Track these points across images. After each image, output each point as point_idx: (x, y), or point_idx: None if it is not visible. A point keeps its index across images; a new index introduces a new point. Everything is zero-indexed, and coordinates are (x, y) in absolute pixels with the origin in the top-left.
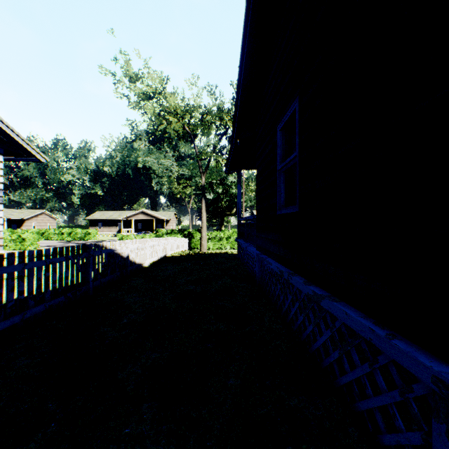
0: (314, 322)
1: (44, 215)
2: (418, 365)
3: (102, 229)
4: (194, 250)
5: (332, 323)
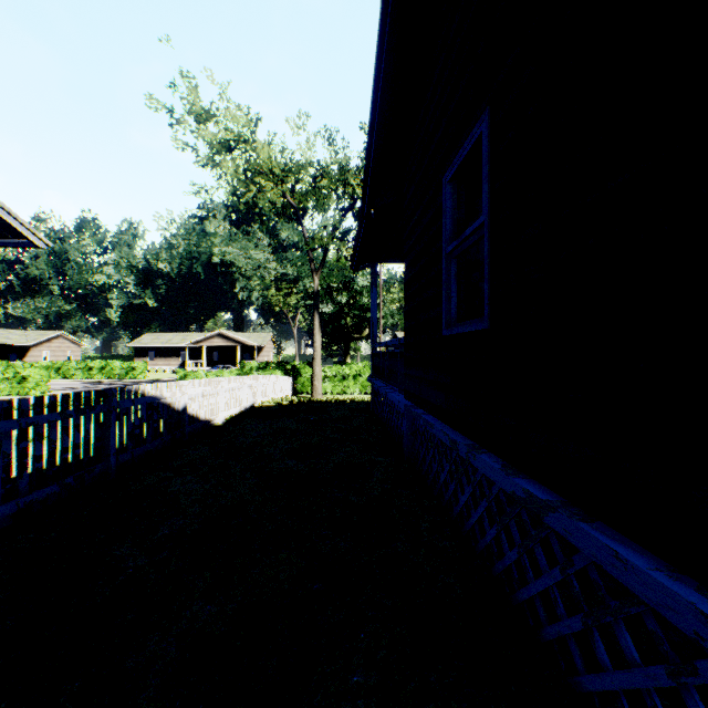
0: (522, 546)
1: (62, 338)
2: None
3: (154, 362)
4: (302, 395)
5: (564, 555)
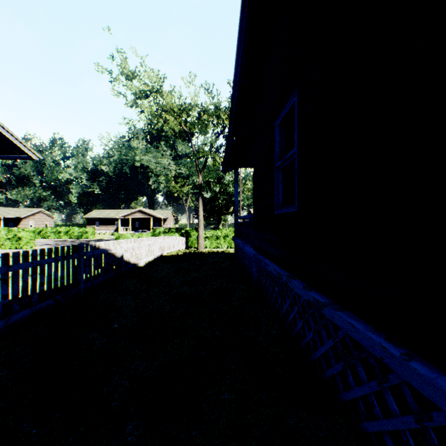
0: (315, 329)
1: (41, 213)
2: (444, 396)
3: (99, 228)
4: (191, 248)
5: (334, 332)
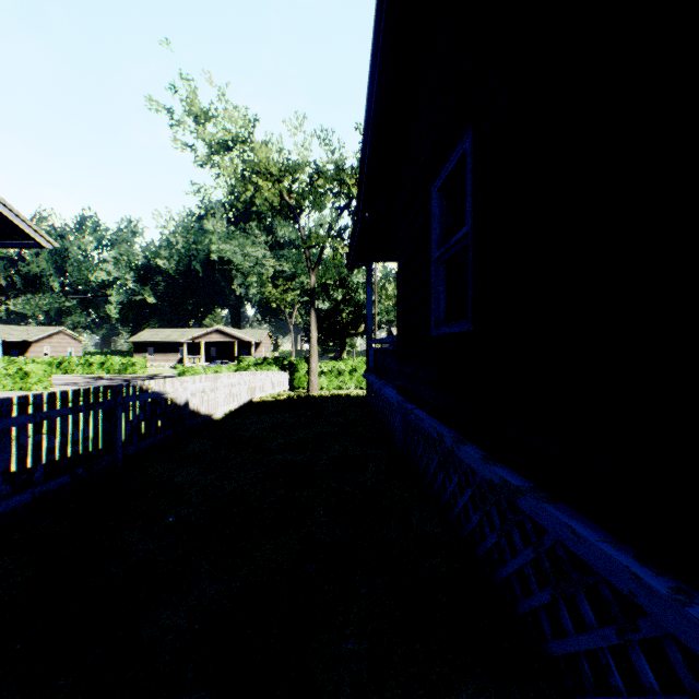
0: (501, 529)
1: (62, 334)
2: None
3: (153, 357)
4: (299, 390)
5: (536, 535)
